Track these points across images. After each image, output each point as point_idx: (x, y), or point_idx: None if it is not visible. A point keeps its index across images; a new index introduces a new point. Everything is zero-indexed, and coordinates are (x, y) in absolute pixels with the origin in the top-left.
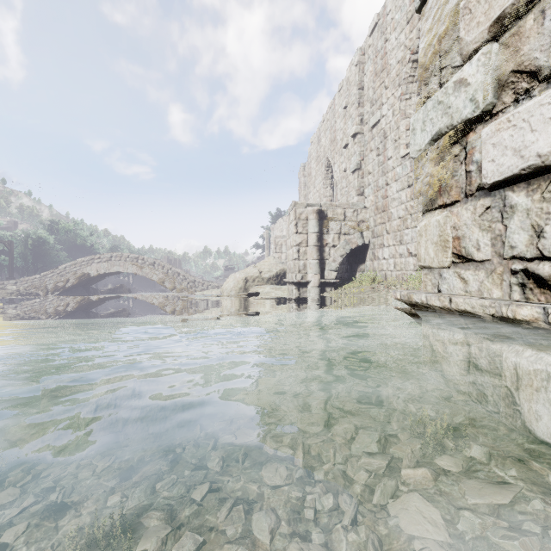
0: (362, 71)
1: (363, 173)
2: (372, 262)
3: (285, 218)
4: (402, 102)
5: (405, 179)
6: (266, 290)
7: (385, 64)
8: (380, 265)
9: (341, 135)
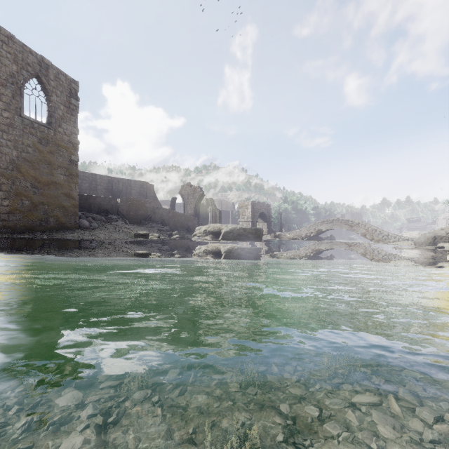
0: None
1: None
2: None
3: None
4: None
5: None
6: None
7: None
8: None
9: None
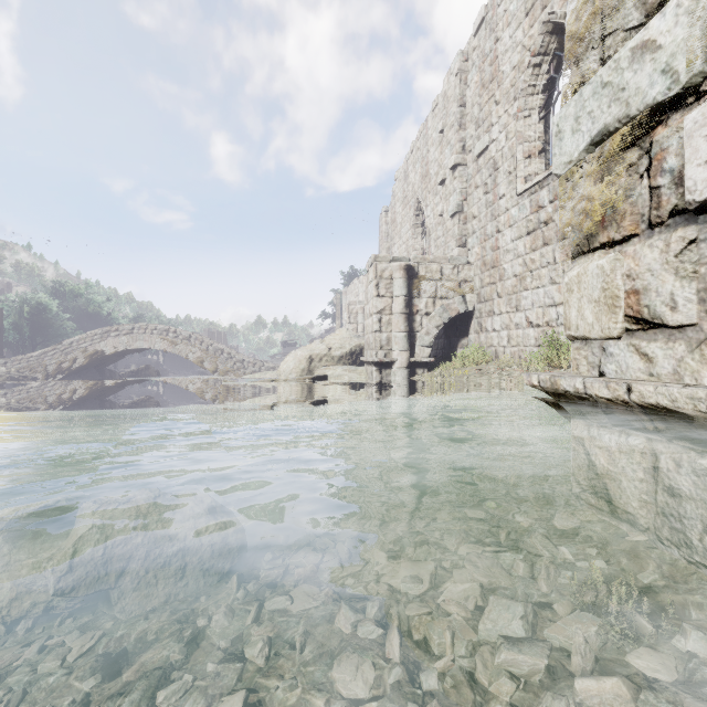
0: (464, 82)
1: (466, 217)
2: (478, 335)
3: (361, 278)
4: (519, 122)
5: (524, 224)
6: (337, 372)
7: (495, 71)
8: (488, 339)
9: (436, 168)
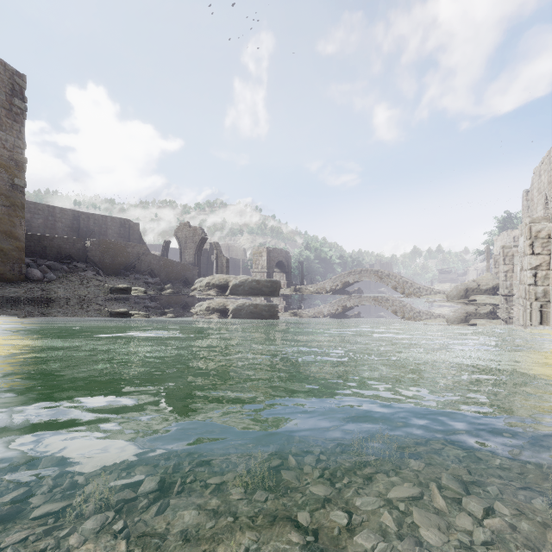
0: None
1: None
2: None
3: (508, 232)
4: None
5: None
6: (482, 298)
7: None
8: None
9: None
